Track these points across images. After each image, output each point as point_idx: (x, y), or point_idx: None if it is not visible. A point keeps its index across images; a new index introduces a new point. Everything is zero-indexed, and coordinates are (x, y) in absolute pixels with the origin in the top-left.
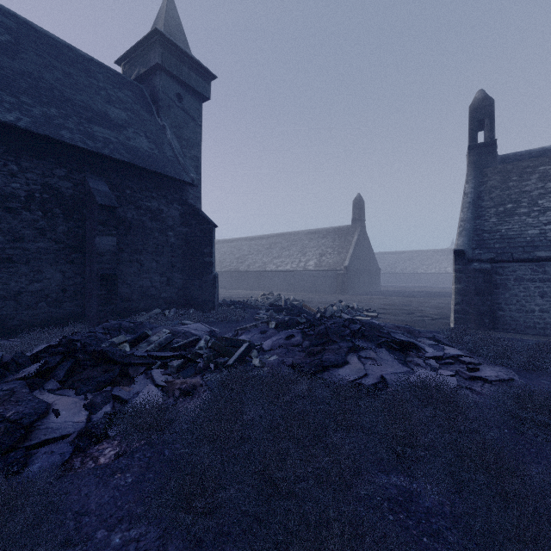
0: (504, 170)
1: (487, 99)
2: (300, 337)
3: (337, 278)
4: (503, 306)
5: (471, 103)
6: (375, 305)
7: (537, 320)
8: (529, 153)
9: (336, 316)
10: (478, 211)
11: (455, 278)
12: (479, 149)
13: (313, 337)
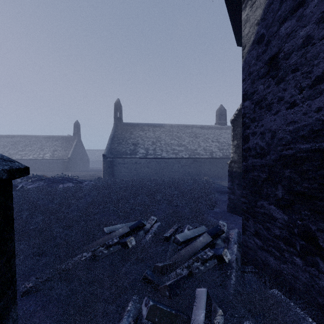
0: (123, 128)
1: (119, 103)
2: (43, 183)
3: (64, 163)
4: (115, 171)
5: (115, 102)
6: (81, 175)
7: (123, 174)
8: (130, 124)
9: (58, 177)
10: (113, 141)
11: (103, 163)
12: (117, 119)
13: (48, 182)
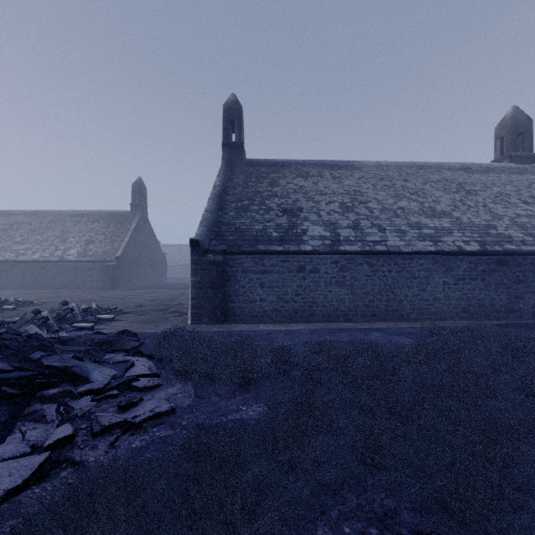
0: (248, 171)
1: (237, 103)
2: None
3: (106, 270)
4: (233, 298)
5: (225, 102)
6: (137, 301)
7: (258, 309)
8: (267, 162)
9: None
10: (222, 204)
11: (191, 270)
12: (230, 148)
13: None
